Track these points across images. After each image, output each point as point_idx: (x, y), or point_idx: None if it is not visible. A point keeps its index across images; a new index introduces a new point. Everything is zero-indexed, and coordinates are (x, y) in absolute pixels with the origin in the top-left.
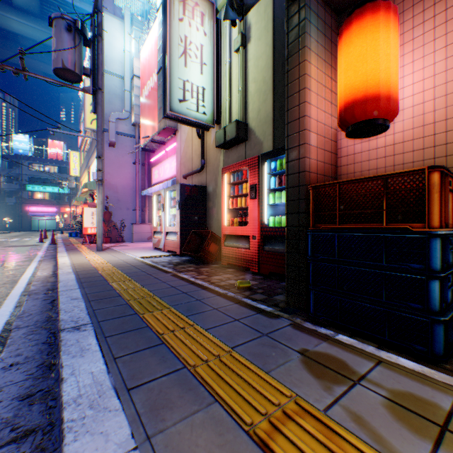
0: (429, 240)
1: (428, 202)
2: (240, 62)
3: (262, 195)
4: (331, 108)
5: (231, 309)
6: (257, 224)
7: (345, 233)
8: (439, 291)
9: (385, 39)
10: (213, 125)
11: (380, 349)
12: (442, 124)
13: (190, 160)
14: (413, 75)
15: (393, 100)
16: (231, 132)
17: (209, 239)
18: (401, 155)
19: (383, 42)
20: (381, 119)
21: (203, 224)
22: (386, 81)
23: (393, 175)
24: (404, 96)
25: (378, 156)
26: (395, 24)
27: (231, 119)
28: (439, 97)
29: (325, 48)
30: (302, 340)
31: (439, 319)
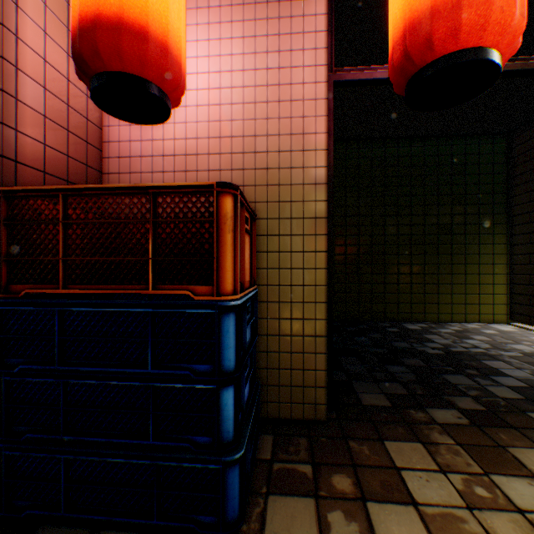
0: (220, 317)
1: (220, 248)
2: None
3: None
4: None
5: None
6: None
7: (77, 308)
8: (234, 402)
9: None
10: None
11: None
12: (241, 141)
13: None
14: (210, 60)
15: (175, 58)
16: None
17: None
18: (196, 173)
19: None
20: (156, 87)
21: None
22: (163, 15)
23: (169, 190)
24: (200, 87)
25: (167, 169)
26: None
27: None
28: (238, 103)
29: None
30: None
31: (234, 456)
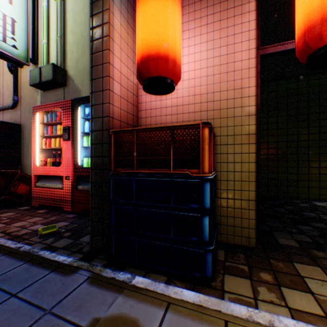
0: (203, 183)
1: (202, 152)
2: (59, 10)
3: (76, 137)
4: (134, 67)
5: (14, 276)
6: (71, 165)
7: (142, 178)
8: (208, 224)
9: (173, 11)
10: (27, 63)
11: (169, 282)
12: (205, 96)
13: (1, 94)
14: (189, 56)
15: (178, 65)
16: (47, 74)
17: (18, 180)
18: (182, 115)
19: (171, 12)
20: (170, 79)
21: (17, 163)
22: (173, 47)
23: (179, 127)
24: (184, 71)
25: (167, 113)
26: (179, 3)
27: (49, 63)
28: (204, 76)
29: (128, 11)
30: (96, 303)
31: (209, 248)
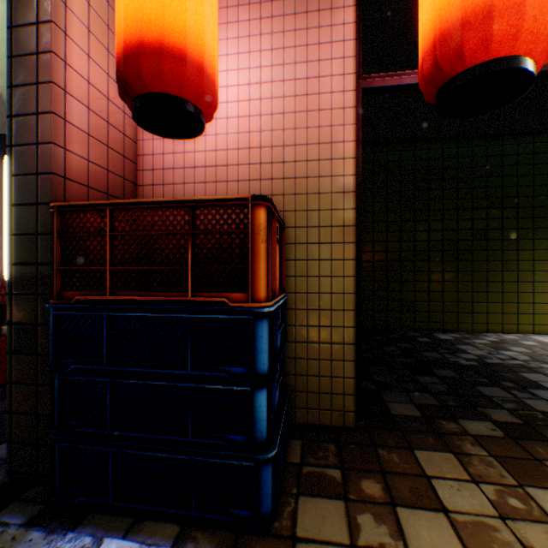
0: (255, 323)
1: (254, 257)
2: None
3: None
4: None
5: None
6: None
7: (123, 313)
8: (267, 404)
9: None
10: None
11: (183, 539)
12: (270, 152)
13: None
14: (239, 73)
15: (209, 77)
16: None
17: None
18: (226, 184)
19: None
20: (192, 105)
21: None
22: (199, 37)
23: (206, 203)
24: (229, 99)
25: (198, 180)
26: None
27: None
28: (266, 114)
29: None
30: None
31: (267, 455)
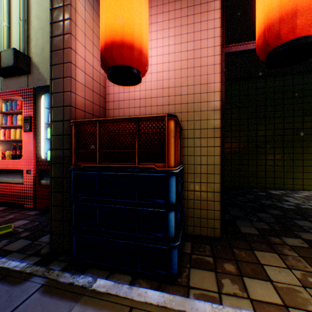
0: (169, 178)
1: (168, 145)
2: None
3: (39, 129)
4: None
5: None
6: (33, 158)
7: (105, 172)
8: (174, 219)
9: None
10: None
11: (134, 282)
12: (173, 90)
13: None
14: (157, 49)
15: (144, 55)
16: (8, 59)
17: None
18: (151, 107)
19: None
20: (136, 69)
21: None
22: (140, 36)
23: (144, 118)
24: (152, 63)
25: (136, 106)
26: None
27: (11, 47)
28: (172, 70)
29: None
30: None
31: (175, 244)
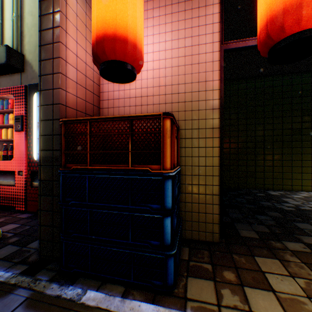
0: (164, 181)
1: (164, 146)
2: None
3: (31, 128)
4: None
5: None
6: (25, 159)
7: (96, 175)
8: (171, 225)
9: None
10: None
11: (127, 294)
12: (170, 88)
13: None
14: (153, 45)
15: (139, 50)
16: (0, 56)
17: None
18: (147, 106)
19: None
20: (130, 65)
21: None
22: (134, 29)
23: (138, 117)
24: (148, 60)
25: (131, 104)
26: None
27: (3, 44)
28: (168, 67)
29: None
30: None
31: (171, 252)
